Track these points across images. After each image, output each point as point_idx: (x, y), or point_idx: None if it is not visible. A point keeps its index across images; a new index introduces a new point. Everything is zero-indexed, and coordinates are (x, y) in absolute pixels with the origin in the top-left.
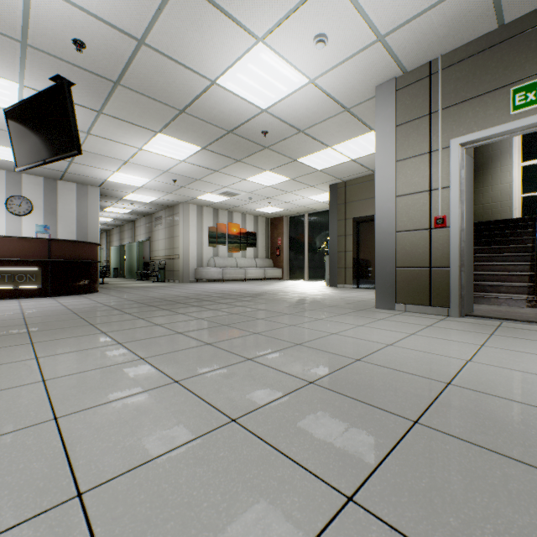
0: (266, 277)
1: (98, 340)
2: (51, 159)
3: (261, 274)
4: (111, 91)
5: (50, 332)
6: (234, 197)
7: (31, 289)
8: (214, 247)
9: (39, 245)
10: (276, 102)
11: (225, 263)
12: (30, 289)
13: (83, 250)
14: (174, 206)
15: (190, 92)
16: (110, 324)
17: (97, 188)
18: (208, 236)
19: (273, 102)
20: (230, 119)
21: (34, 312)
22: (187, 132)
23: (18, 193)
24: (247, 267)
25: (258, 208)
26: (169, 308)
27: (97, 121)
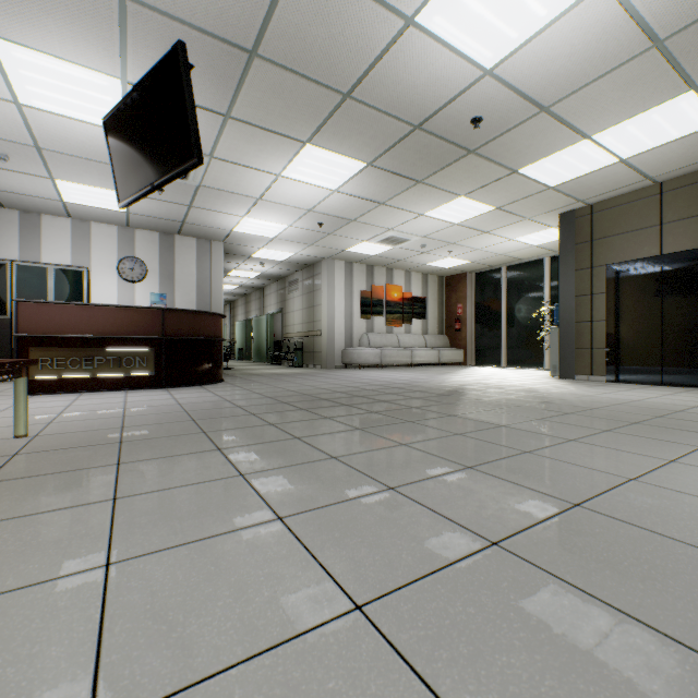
0: (441, 361)
1: (234, 500)
2: (161, 179)
3: (433, 358)
4: (243, 73)
5: (151, 467)
6: (400, 245)
7: (141, 378)
8: (367, 319)
9: (151, 317)
10: (515, 50)
11: (382, 341)
12: (140, 378)
13: (204, 324)
14: (315, 265)
15: (366, 52)
16: (248, 450)
17: (221, 243)
18: (359, 303)
19: (510, 50)
20: (422, 101)
21: (139, 415)
22: (349, 138)
23: (130, 254)
24: (412, 347)
25: (430, 261)
26: (331, 415)
27: (223, 133)
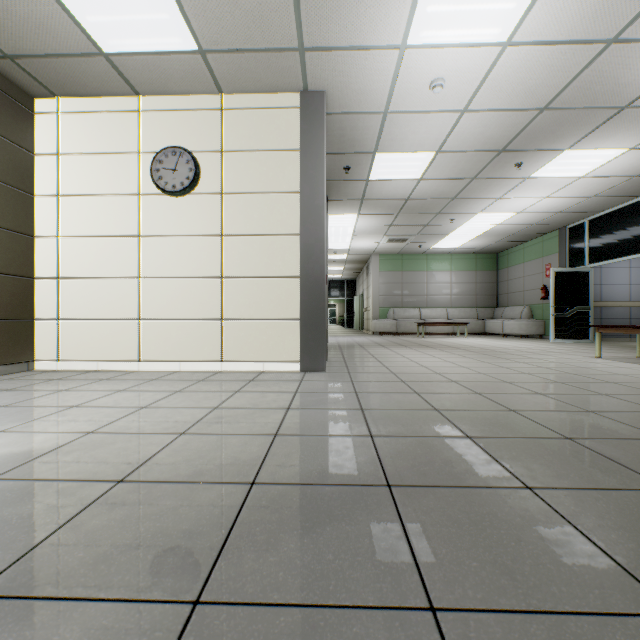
0: None
1: None
2: None
3: None
4: None
5: None
6: None
7: None
8: None
9: None
10: None
11: None
12: None
13: None
14: None
15: None
16: None
17: None
18: None
19: None
20: None
21: None
22: None
23: None
24: None
25: None
26: None
27: None
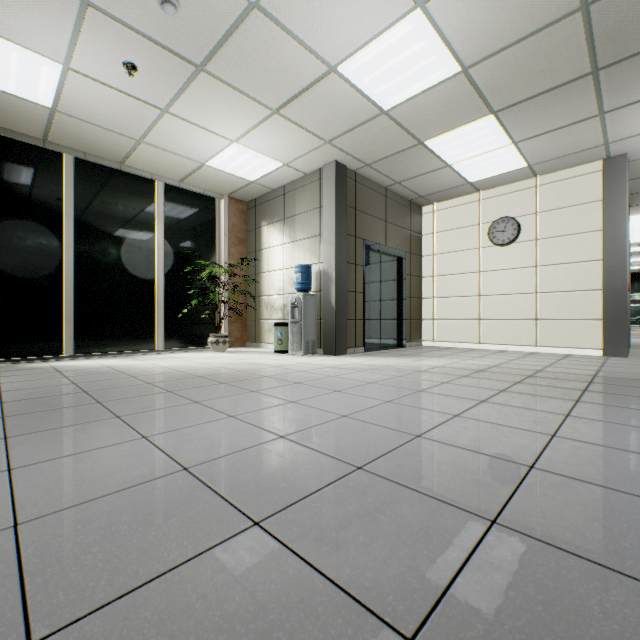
0: None
1: None
2: None
3: None
4: None
5: None
6: None
7: None
8: None
9: None
10: None
11: None
12: None
13: None
14: None
15: None
16: None
17: None
18: None
19: None
20: None
21: None
22: None
23: None
24: None
25: None
26: None
27: None
